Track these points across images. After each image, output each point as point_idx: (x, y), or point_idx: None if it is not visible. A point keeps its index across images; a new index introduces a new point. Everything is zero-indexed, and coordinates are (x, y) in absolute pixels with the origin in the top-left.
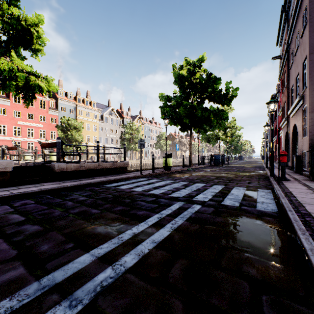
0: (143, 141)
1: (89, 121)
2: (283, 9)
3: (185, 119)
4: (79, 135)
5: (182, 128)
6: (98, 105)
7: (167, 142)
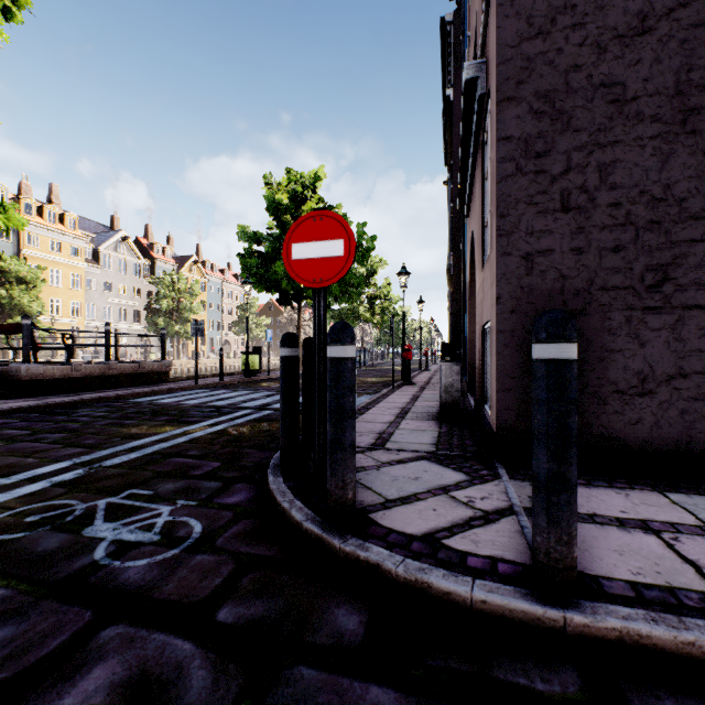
0: (200, 325)
1: (57, 264)
2: (444, 118)
3: (285, 284)
4: (33, 299)
5: (282, 298)
6: (83, 222)
7: (262, 320)
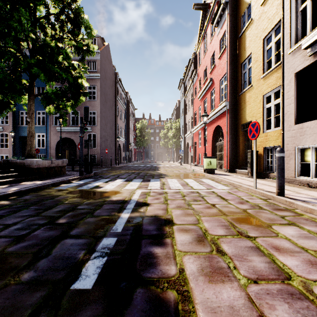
0: None
1: None
2: None
3: None
4: None
5: None
6: None
7: None
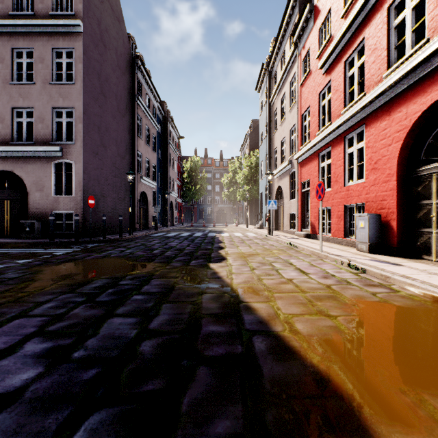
0: None
1: None
2: None
3: None
4: None
5: None
6: None
7: None
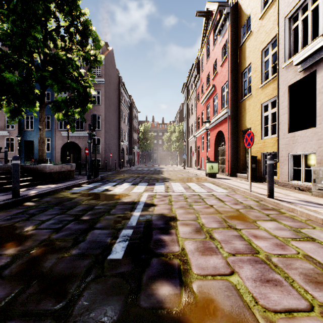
0: None
1: None
2: None
3: None
4: None
5: None
6: None
7: None
